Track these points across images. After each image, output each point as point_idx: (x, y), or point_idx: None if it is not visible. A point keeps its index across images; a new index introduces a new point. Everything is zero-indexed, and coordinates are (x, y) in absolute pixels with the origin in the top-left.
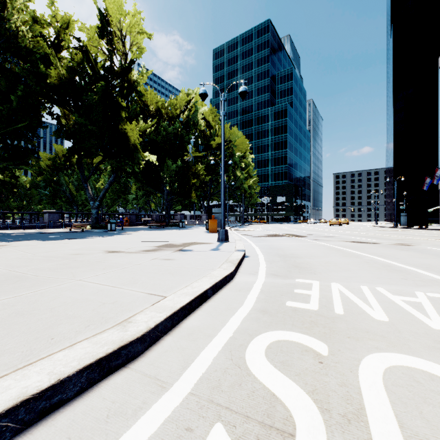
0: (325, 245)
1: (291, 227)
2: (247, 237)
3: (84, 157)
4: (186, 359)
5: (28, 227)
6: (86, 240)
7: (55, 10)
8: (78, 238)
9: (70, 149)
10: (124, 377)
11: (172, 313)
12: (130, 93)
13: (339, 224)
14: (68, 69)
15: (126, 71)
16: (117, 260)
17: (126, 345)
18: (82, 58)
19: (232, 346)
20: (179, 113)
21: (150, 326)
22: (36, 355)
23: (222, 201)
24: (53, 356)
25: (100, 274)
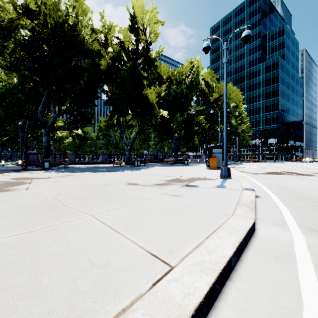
0: None
1: (286, 166)
2: (246, 174)
3: (120, 116)
4: None
5: (92, 163)
6: (119, 173)
7: (104, 22)
8: (114, 171)
9: (112, 111)
10: None
11: None
12: (150, 67)
13: None
14: (110, 58)
15: (146, 52)
16: (132, 193)
17: None
18: (119, 49)
19: None
20: (185, 78)
21: None
22: None
23: (224, 141)
24: None
25: (112, 209)
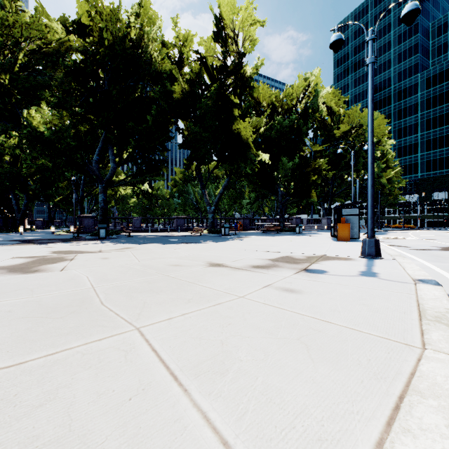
0: None
1: None
2: (404, 250)
3: (201, 163)
4: None
5: (162, 230)
6: (198, 245)
7: (179, 32)
8: (191, 242)
9: (189, 156)
10: None
11: None
12: (243, 91)
13: None
14: (187, 80)
15: (238, 69)
16: (214, 281)
17: None
18: (199, 67)
19: None
20: (295, 103)
21: None
22: None
23: (369, 195)
24: None
25: (176, 317)
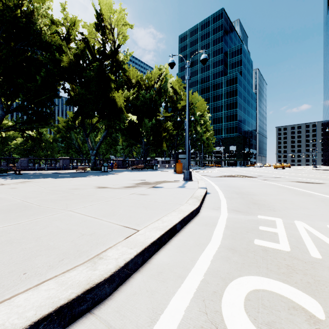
0: (275, 184)
1: (241, 170)
2: (207, 177)
3: (85, 118)
4: (155, 308)
5: (49, 169)
6: (85, 178)
7: (66, 14)
8: (80, 176)
9: (75, 112)
10: (86, 328)
11: (143, 249)
12: (118, 70)
13: (283, 167)
14: (74, 55)
15: (114, 54)
16: (103, 194)
17: (92, 288)
18: (84, 47)
19: (205, 293)
20: (153, 84)
21: (119, 265)
22: (1, 295)
23: (187, 148)
24: (14, 299)
25: (87, 206)
